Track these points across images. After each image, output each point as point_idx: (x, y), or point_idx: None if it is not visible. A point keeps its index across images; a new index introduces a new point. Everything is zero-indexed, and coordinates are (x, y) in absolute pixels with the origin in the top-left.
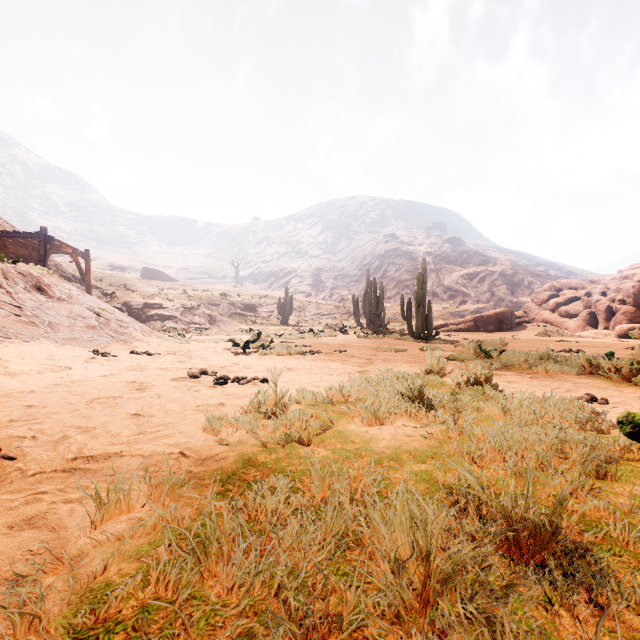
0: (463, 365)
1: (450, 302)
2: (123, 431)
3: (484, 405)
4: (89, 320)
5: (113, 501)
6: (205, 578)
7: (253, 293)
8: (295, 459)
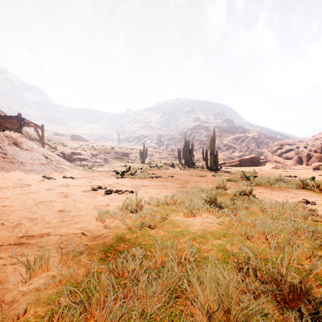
0: (235, 184)
1: (226, 152)
2: (52, 220)
3: (249, 205)
4: (42, 160)
5: (38, 265)
6: (88, 318)
7: (127, 147)
8: (146, 237)
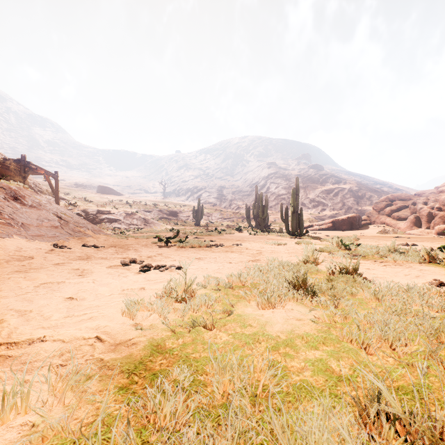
0: (330, 255)
1: (314, 210)
2: (54, 314)
3: (356, 290)
4: (53, 222)
5: (8, 404)
6: None
7: (175, 203)
8: (199, 345)
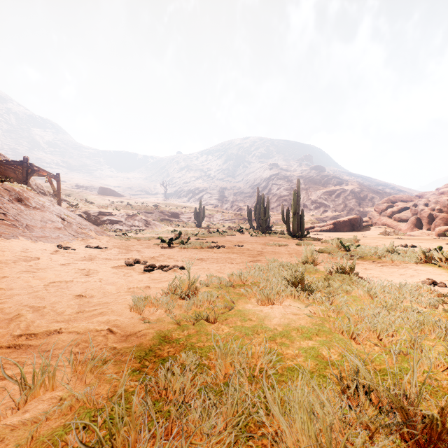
0: (330, 256)
1: (316, 211)
2: (66, 310)
3: (351, 288)
4: (56, 223)
5: (38, 381)
6: None
7: (177, 205)
8: (203, 336)
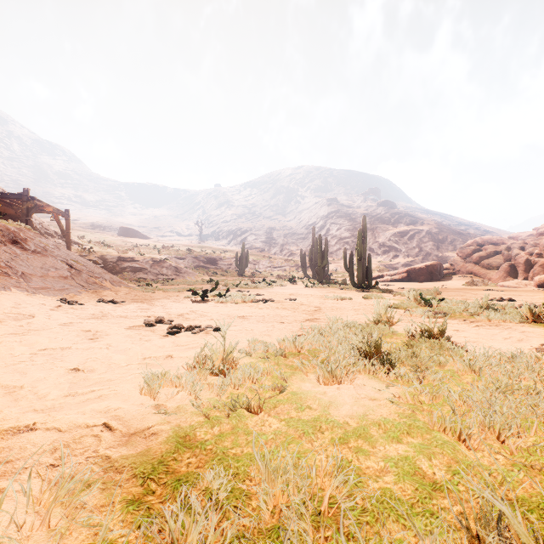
0: (407, 313)
1: (384, 256)
2: (51, 392)
3: (445, 358)
4: (61, 271)
5: None
6: None
7: (214, 249)
8: (241, 436)
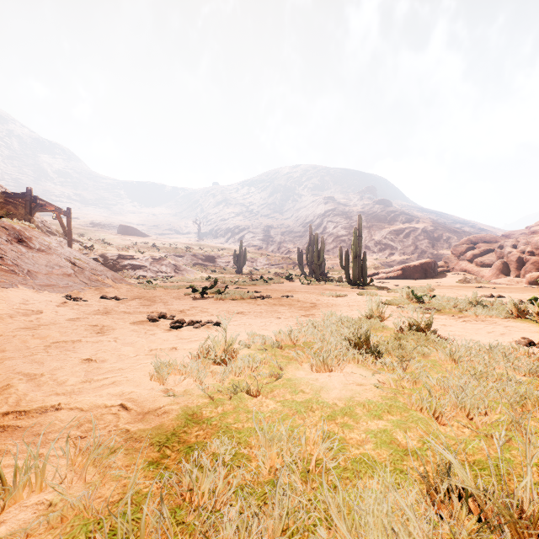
0: (399, 309)
1: (380, 254)
2: (69, 379)
3: (429, 350)
4: (65, 269)
5: (20, 480)
6: None
7: (213, 246)
8: (242, 414)
